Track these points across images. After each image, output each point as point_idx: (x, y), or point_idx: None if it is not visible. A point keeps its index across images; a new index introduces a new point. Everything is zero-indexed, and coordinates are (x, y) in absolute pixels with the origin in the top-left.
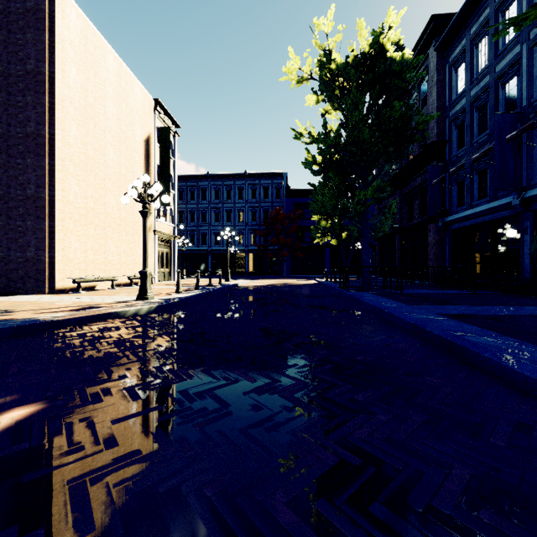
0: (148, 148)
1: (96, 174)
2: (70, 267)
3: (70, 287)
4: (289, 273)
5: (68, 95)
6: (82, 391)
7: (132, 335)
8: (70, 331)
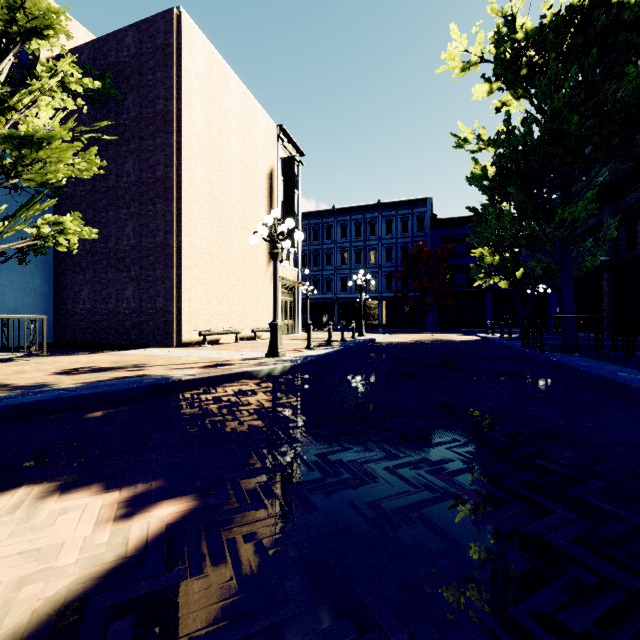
0: (271, 182)
1: (220, 215)
2: (196, 318)
3: (195, 340)
4: (435, 326)
5: (194, 132)
6: (236, 484)
7: (272, 402)
8: (204, 392)
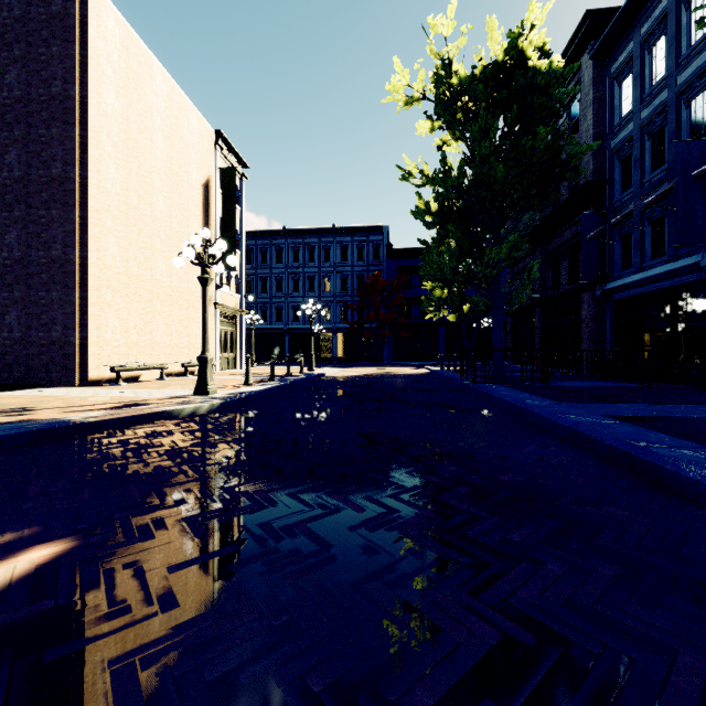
0: (207, 195)
1: (141, 229)
2: (108, 351)
3: (107, 377)
4: (390, 360)
5: (104, 126)
6: (126, 522)
7: (189, 442)
8: (109, 436)
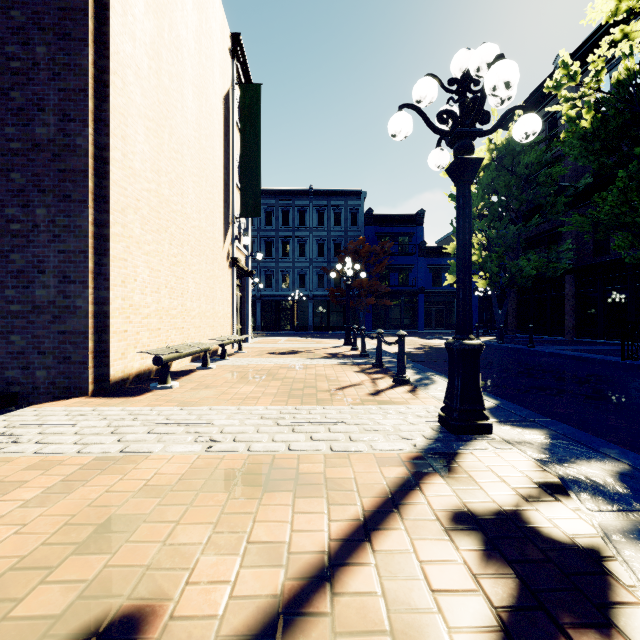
0: (226, 113)
1: (172, 128)
2: (135, 324)
3: (134, 371)
4: (370, 328)
5: None
6: None
7: None
8: None
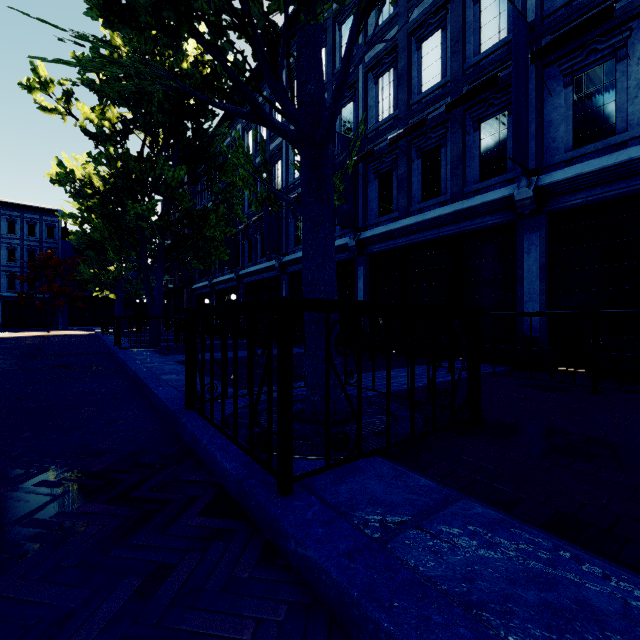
0: None
1: None
2: None
3: None
4: (66, 326)
5: None
6: None
7: None
8: None
